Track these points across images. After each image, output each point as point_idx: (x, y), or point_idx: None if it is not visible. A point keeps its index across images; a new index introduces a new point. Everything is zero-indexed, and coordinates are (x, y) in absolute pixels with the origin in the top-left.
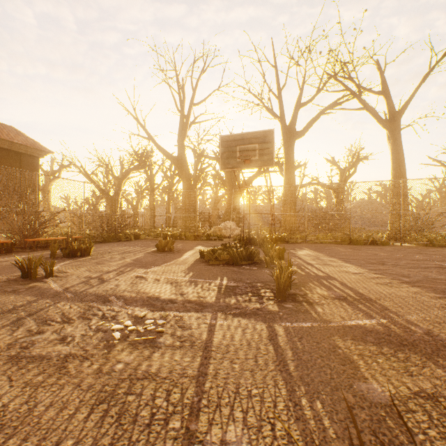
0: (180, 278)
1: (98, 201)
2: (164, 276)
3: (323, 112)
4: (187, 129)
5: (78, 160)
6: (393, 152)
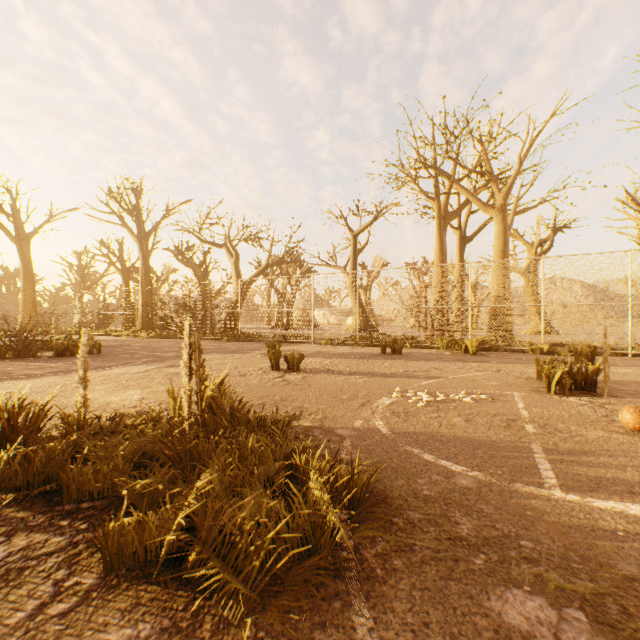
0: None
1: None
2: None
3: None
4: None
5: None
6: (25, 266)
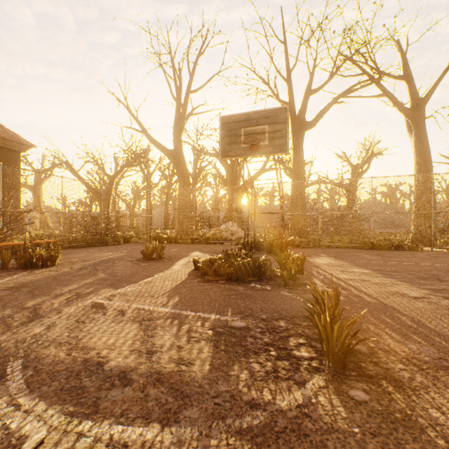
0: (159, 308)
1: (92, 201)
2: (135, 304)
3: (336, 99)
4: (183, 120)
5: (63, 155)
6: (416, 144)
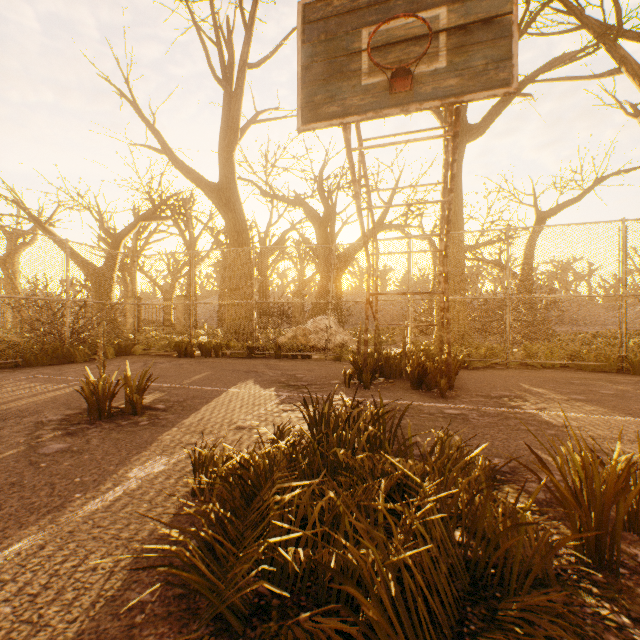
0: None
1: None
2: None
3: (527, 80)
4: (236, 125)
5: (12, 190)
6: None
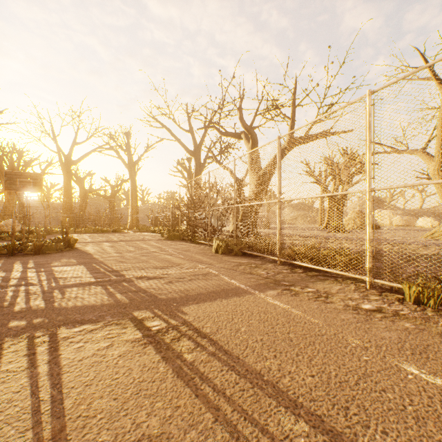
0: None
1: None
2: None
3: (91, 152)
4: None
5: None
6: (132, 183)
